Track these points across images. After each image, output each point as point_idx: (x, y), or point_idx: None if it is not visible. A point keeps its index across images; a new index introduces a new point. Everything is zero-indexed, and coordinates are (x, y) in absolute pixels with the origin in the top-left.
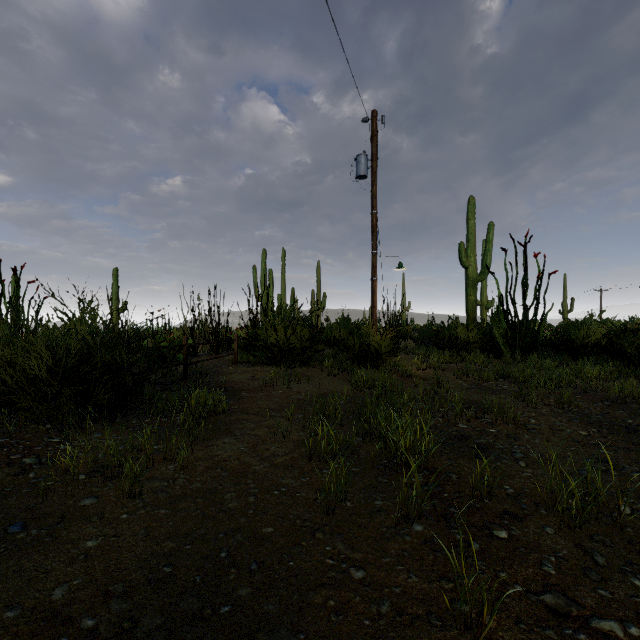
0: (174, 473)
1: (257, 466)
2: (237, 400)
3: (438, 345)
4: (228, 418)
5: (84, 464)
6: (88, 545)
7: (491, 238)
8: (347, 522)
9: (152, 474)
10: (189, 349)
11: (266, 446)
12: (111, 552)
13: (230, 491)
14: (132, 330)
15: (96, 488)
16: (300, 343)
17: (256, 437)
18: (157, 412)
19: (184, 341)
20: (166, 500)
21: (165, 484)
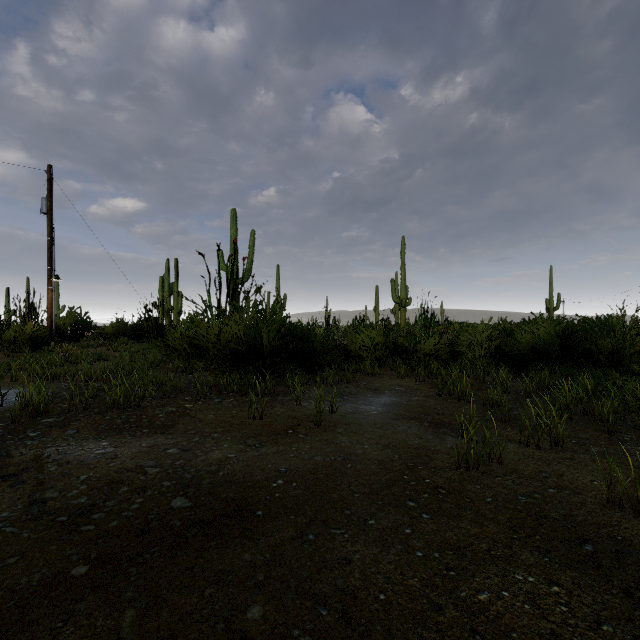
0: None
1: None
2: None
3: None
4: None
5: None
6: None
7: (251, 244)
8: None
9: None
10: None
11: None
12: None
13: None
14: None
15: None
16: None
17: None
18: None
19: None
20: None
21: None
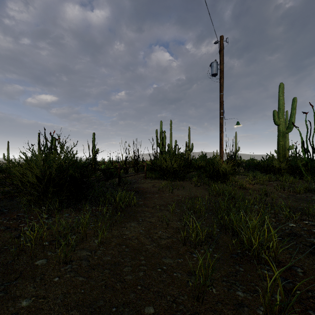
0: (97, 246)
1: (148, 245)
2: (143, 198)
3: (260, 170)
4: (136, 209)
5: (51, 233)
6: (22, 304)
7: (295, 107)
8: (214, 312)
9: (84, 245)
10: (124, 170)
11: (156, 230)
12: (34, 314)
13: (128, 265)
14: (102, 161)
15: (49, 252)
16: (179, 168)
17: (150, 223)
18: (99, 203)
19: (118, 166)
20: (86, 268)
21: (89, 254)
